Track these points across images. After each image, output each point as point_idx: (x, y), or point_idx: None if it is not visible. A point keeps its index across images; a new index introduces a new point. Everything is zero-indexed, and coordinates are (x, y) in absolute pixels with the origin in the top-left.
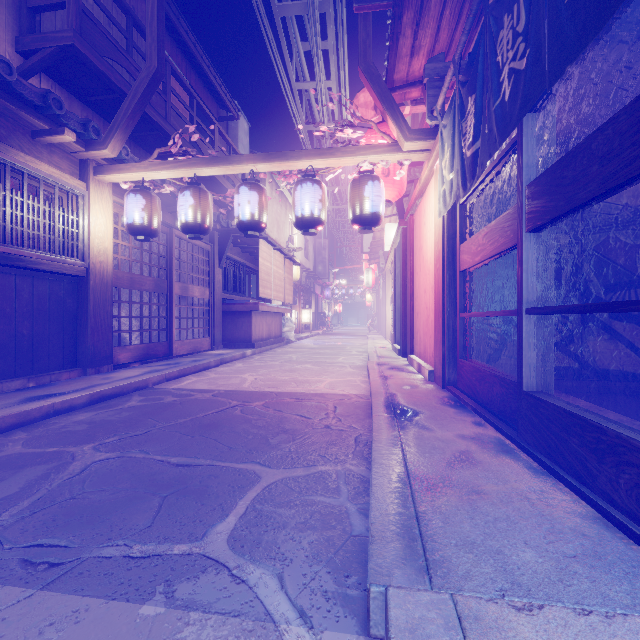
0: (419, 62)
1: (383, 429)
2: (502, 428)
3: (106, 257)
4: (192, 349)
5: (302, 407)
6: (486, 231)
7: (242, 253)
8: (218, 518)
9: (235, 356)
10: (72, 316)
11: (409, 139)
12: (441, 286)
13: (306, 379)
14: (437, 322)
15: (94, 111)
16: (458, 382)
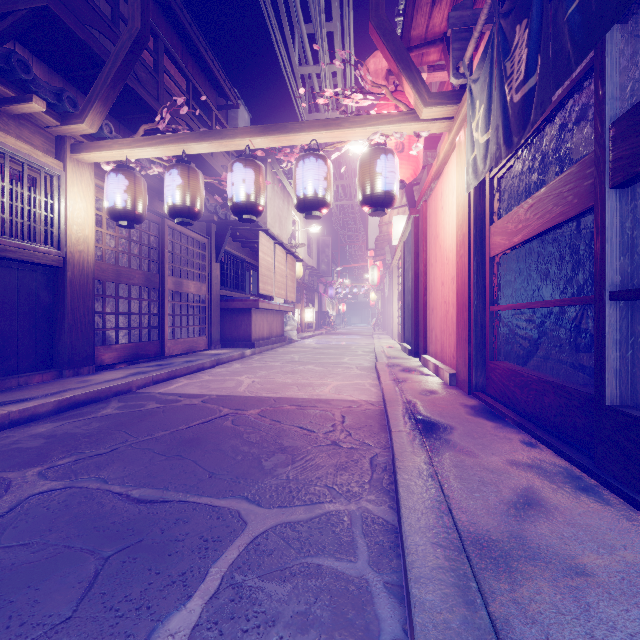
0: (441, 13)
1: (408, 451)
2: (567, 452)
3: (86, 246)
4: (187, 349)
5: (304, 416)
6: (531, 202)
7: (242, 248)
8: (176, 601)
9: (233, 356)
10: (47, 311)
11: (429, 104)
12: (466, 275)
13: (309, 382)
14: (461, 317)
15: (78, 89)
16: (488, 387)
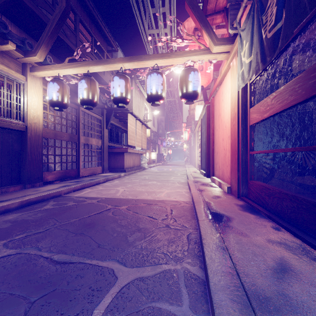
0: None
1: (209, 233)
2: (300, 235)
3: (38, 120)
4: (91, 173)
5: (151, 210)
6: (275, 95)
7: (119, 122)
8: None
9: (114, 176)
10: (17, 154)
11: (217, 44)
12: (237, 135)
13: (153, 190)
14: (233, 157)
15: (35, 40)
16: (248, 195)
